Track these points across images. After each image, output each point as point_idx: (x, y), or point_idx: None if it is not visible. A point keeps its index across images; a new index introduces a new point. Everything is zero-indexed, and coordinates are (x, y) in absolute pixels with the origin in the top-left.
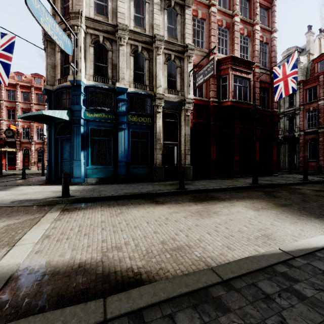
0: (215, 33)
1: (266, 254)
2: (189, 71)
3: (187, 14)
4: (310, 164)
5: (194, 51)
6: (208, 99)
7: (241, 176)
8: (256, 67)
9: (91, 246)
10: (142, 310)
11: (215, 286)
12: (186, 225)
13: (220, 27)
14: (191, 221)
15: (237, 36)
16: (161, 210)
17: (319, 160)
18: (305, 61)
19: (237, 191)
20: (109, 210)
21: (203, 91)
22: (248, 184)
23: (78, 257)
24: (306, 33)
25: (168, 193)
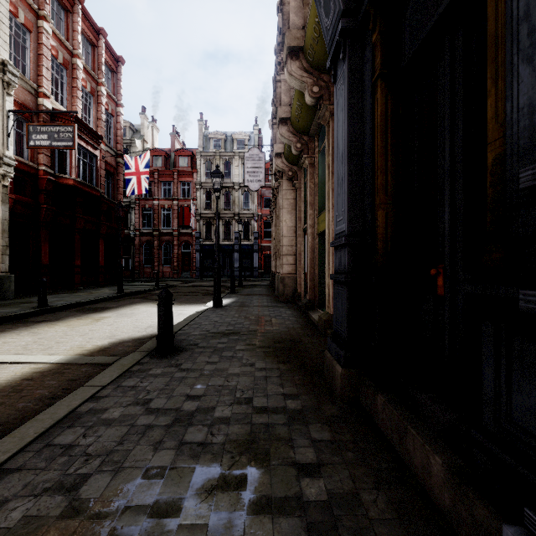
0: (50, 66)
1: (194, 314)
2: (7, 109)
3: (1, 4)
4: (146, 271)
5: (18, 79)
6: (37, 165)
7: (84, 288)
8: (102, 142)
9: (91, 341)
10: (181, 329)
11: (191, 322)
12: (129, 321)
13: (54, 57)
14: (127, 319)
15: (79, 87)
16: (78, 322)
17: (154, 266)
18: (140, 146)
19: (112, 301)
20: (6, 336)
21: (25, 148)
22: (113, 293)
23: (99, 344)
24: (141, 113)
25: (34, 313)
